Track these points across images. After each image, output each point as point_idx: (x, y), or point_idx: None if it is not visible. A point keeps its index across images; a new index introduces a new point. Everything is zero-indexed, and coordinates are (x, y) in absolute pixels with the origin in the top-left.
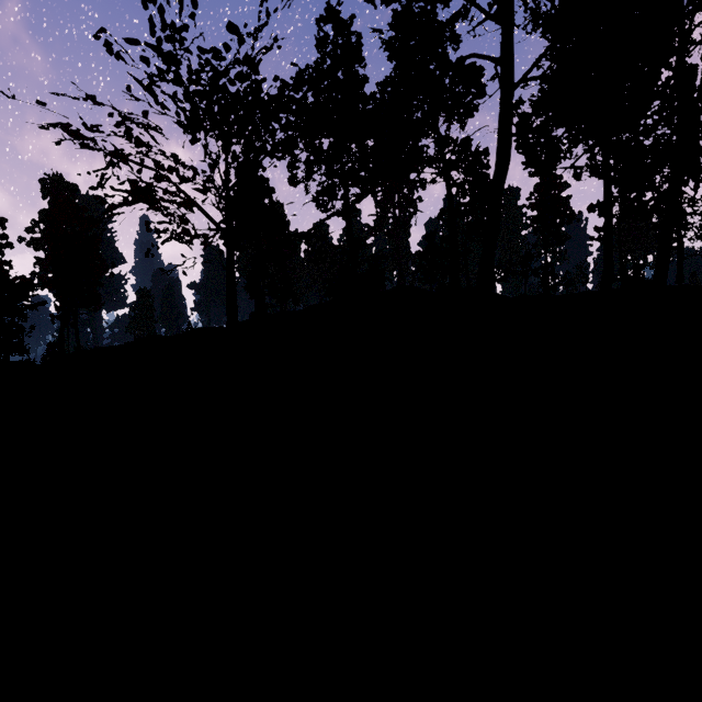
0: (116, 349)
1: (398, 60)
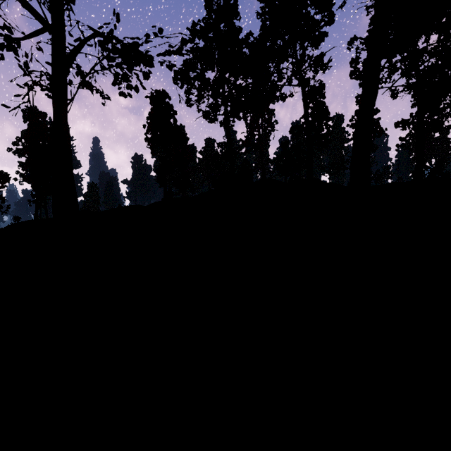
0: None
1: (265, 2)
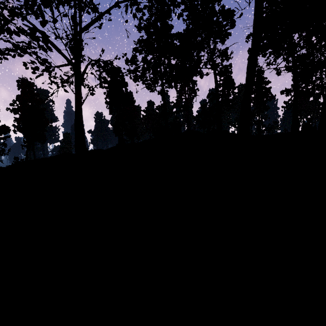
0: (45, 159)
1: (189, 11)
